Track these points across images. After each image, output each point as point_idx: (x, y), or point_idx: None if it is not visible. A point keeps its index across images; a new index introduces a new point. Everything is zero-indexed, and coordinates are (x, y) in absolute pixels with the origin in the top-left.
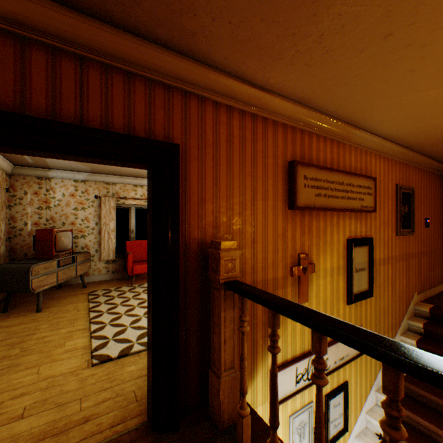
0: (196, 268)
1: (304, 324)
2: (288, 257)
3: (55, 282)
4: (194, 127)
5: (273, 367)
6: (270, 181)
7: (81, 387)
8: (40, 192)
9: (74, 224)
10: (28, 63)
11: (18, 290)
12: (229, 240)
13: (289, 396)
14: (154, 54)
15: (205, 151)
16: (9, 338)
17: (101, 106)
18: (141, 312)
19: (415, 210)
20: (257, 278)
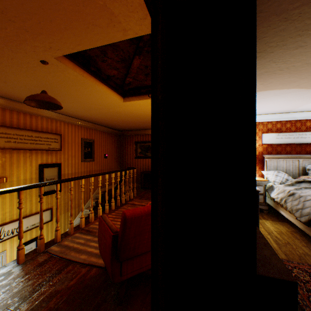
0: None
1: None
2: None
3: None
4: None
5: None
6: None
7: None
8: None
9: None
10: None
11: None
12: None
13: None
14: None
15: None
16: None
17: None
18: None
19: (98, 150)
20: None
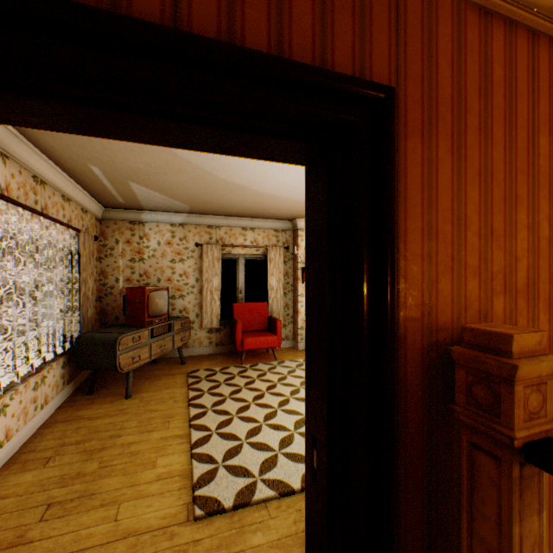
0: (417, 388)
1: None
2: None
3: (148, 357)
4: (412, 56)
5: None
6: None
7: None
8: (132, 240)
9: (170, 281)
10: None
11: (104, 368)
12: (523, 329)
13: None
14: None
15: (435, 114)
16: (88, 439)
17: None
18: (259, 414)
19: None
20: None
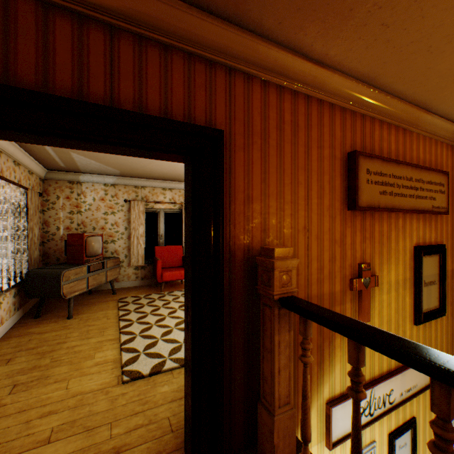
0: (241, 279)
1: (417, 370)
2: (347, 267)
3: (86, 287)
4: (239, 110)
5: (356, 418)
6: (326, 176)
7: (111, 409)
8: (71, 197)
9: (104, 229)
10: (51, 34)
11: (50, 295)
12: (283, 246)
13: (349, 434)
14: (195, 21)
15: (251, 139)
16: (40, 345)
17: (134, 86)
18: (172, 323)
19: None
20: (311, 292)
